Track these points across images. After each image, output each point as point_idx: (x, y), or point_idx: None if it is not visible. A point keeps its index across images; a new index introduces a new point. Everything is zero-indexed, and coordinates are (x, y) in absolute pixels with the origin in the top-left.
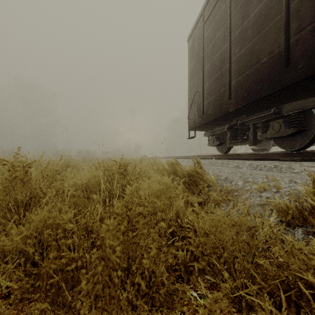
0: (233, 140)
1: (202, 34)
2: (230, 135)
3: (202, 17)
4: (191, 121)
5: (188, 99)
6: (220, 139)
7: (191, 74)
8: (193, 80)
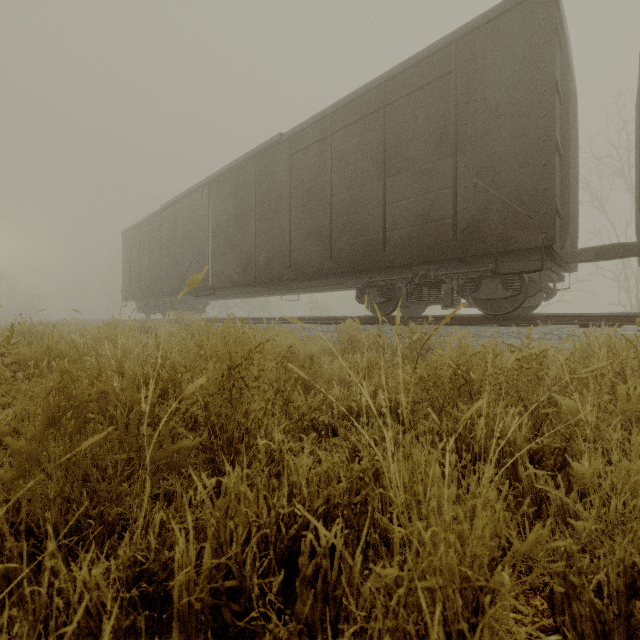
0: (147, 311)
1: (130, 244)
2: (146, 308)
3: (130, 233)
4: (124, 295)
5: (123, 277)
6: (143, 310)
7: (124, 261)
8: (125, 267)
